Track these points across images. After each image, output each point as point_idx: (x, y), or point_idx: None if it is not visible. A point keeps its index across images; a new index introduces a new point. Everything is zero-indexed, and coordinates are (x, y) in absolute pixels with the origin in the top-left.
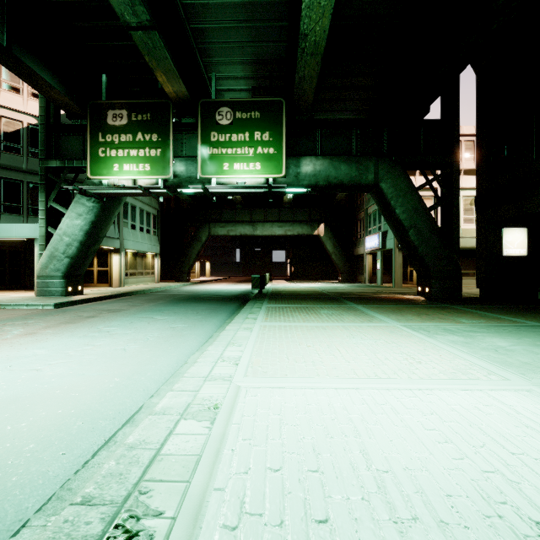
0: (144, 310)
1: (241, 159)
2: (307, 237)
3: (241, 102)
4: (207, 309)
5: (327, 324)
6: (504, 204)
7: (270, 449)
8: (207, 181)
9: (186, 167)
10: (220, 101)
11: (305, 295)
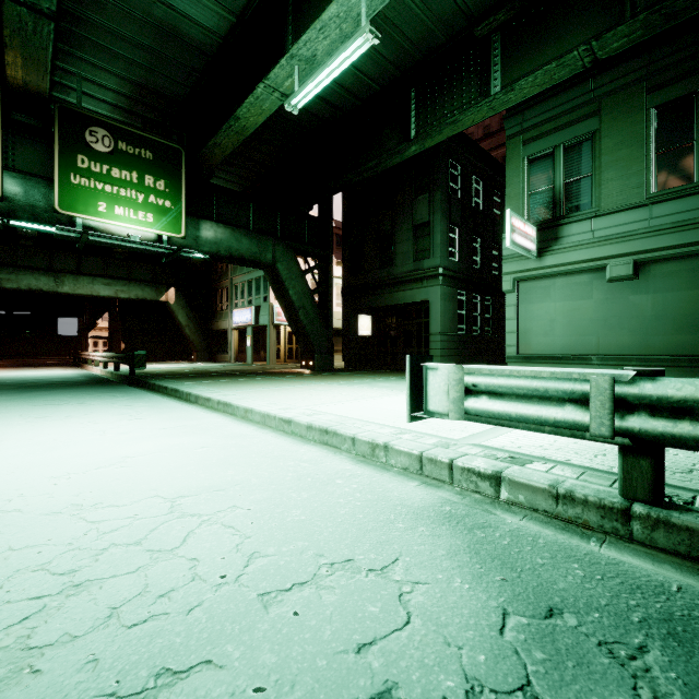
0: (4, 401)
1: (127, 203)
2: (146, 303)
3: (127, 131)
4: (106, 392)
5: (282, 387)
6: (361, 297)
7: (359, 413)
8: (67, 219)
9: (26, 189)
10: (93, 117)
11: (200, 374)
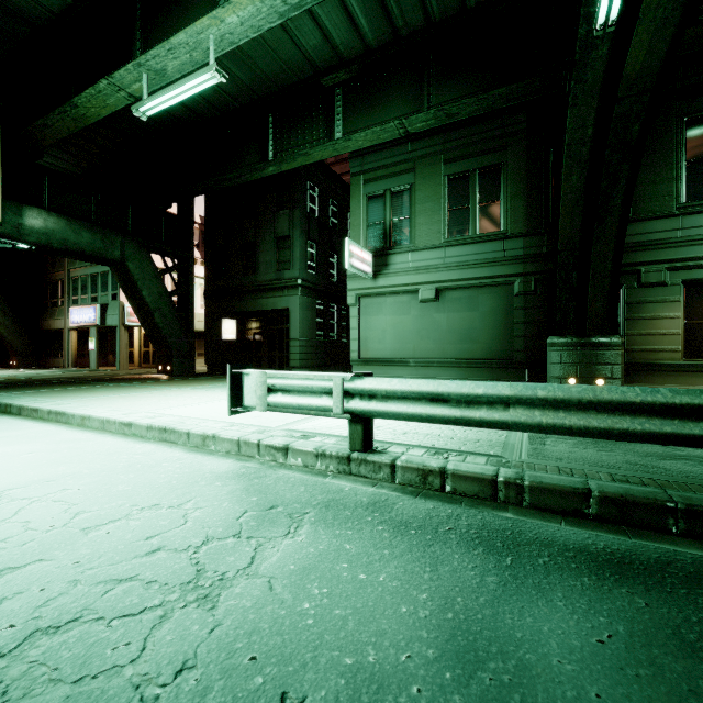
0: None
1: None
2: None
3: None
4: None
5: (129, 394)
6: (225, 301)
7: (202, 413)
8: None
9: None
10: None
11: (23, 383)
